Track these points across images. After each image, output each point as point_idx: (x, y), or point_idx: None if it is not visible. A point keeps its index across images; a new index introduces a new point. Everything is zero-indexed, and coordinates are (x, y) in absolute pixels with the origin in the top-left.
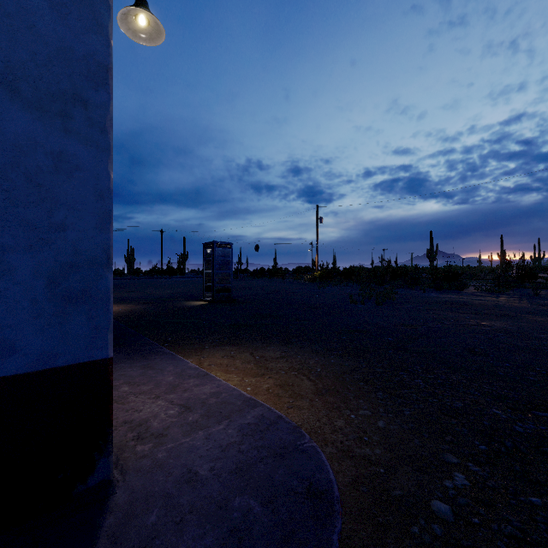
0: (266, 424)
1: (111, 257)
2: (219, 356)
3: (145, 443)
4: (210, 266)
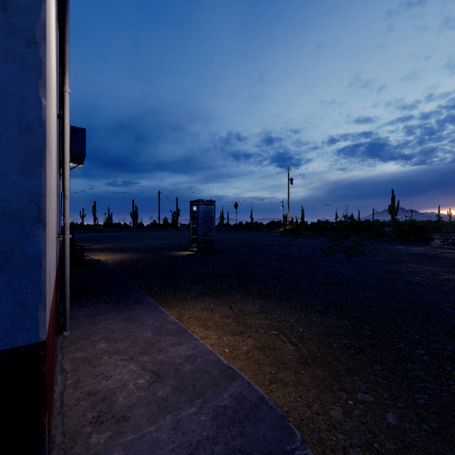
0: (246, 409)
1: (43, 209)
2: (199, 308)
3: (103, 431)
4: (195, 221)
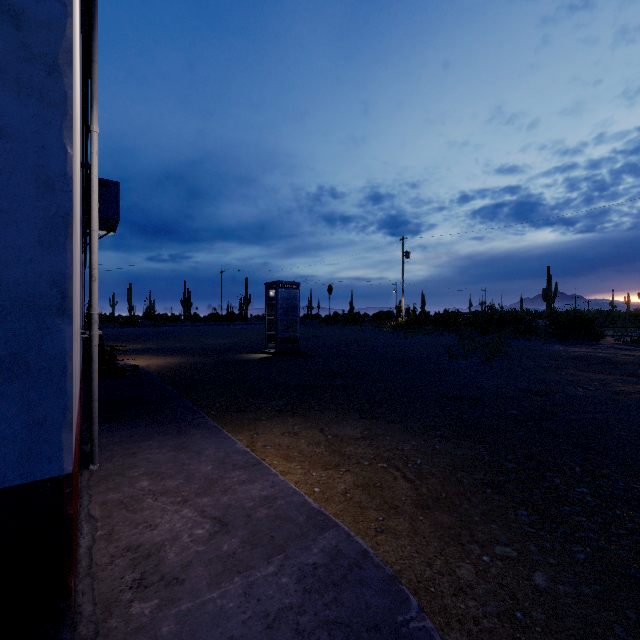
0: (343, 568)
1: (69, 295)
2: (278, 433)
3: (148, 598)
4: (273, 311)
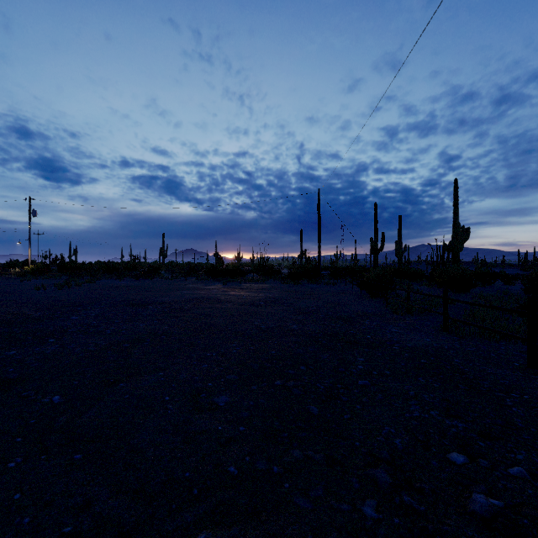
0: None
1: None
2: None
3: None
4: None
